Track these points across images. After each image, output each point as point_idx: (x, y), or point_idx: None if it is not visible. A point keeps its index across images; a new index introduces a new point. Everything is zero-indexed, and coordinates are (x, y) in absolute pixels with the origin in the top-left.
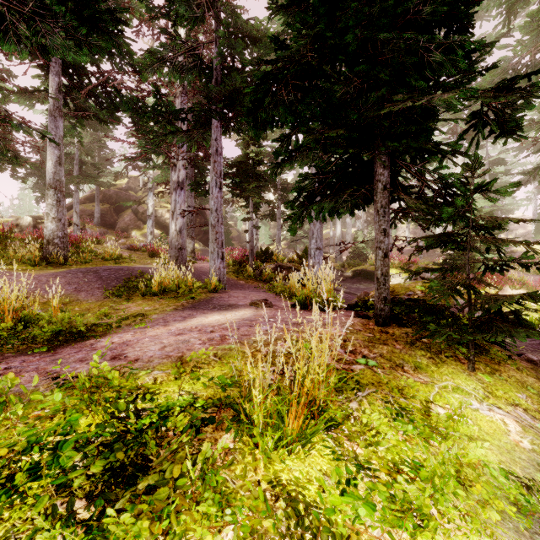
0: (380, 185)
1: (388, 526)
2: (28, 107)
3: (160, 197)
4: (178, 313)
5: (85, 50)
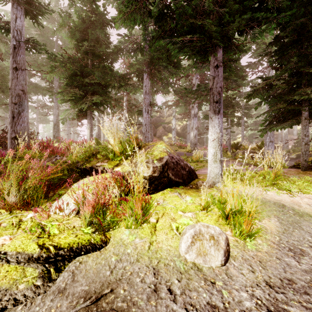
0: (304, 117)
1: (292, 183)
2: (140, 94)
3: (178, 120)
4: None
5: (174, 76)
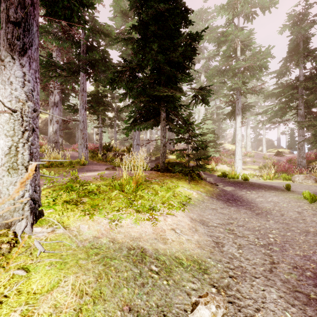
0: (162, 118)
1: (154, 195)
2: None
3: None
4: (68, 173)
5: None
